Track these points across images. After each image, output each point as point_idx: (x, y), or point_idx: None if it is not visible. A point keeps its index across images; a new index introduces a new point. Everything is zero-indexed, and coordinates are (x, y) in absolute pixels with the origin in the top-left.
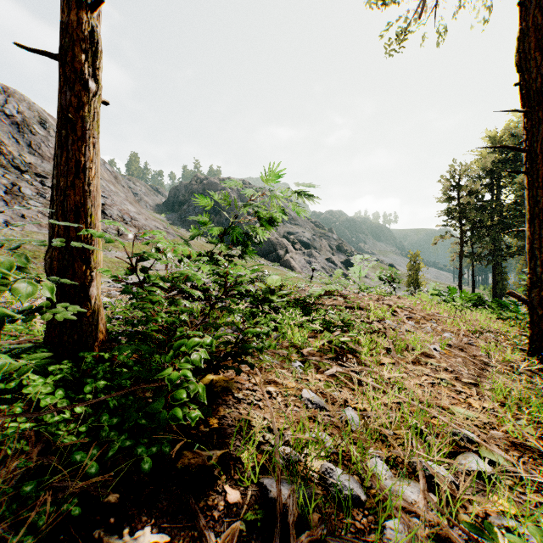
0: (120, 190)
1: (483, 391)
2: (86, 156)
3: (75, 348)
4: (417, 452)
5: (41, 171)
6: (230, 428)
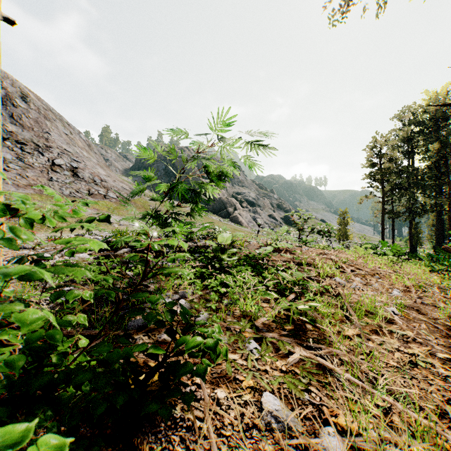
0: (92, 156)
1: None
2: None
3: None
4: None
5: (21, 139)
6: None
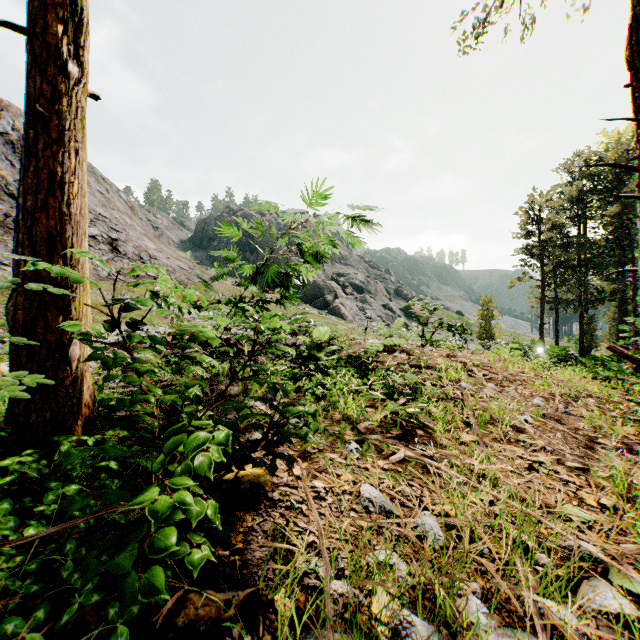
0: (136, 223)
1: (595, 480)
2: (65, 166)
3: (46, 430)
4: (526, 583)
5: None
6: (260, 550)
